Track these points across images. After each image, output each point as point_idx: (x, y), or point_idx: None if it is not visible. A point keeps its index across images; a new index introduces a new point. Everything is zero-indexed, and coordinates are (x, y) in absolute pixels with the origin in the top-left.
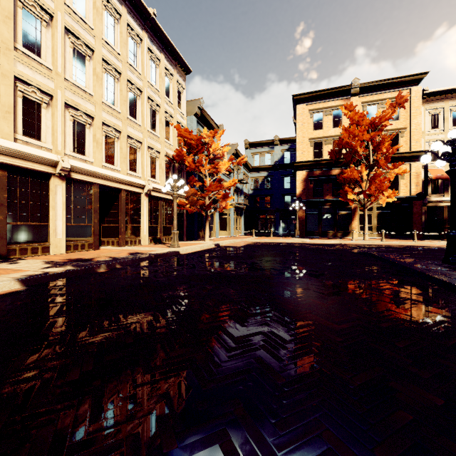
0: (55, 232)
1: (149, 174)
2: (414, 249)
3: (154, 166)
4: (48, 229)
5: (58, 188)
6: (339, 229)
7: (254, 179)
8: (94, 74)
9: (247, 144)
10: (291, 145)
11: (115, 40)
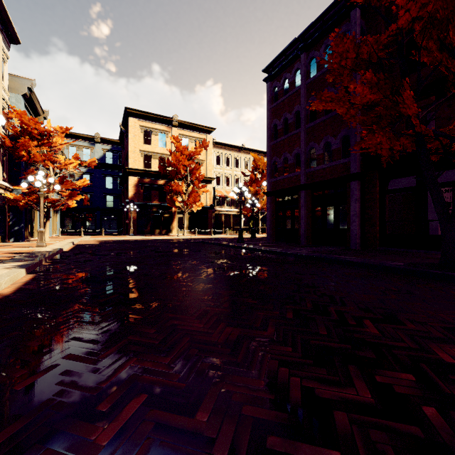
0: None
1: None
2: (218, 239)
3: None
4: None
5: None
6: (164, 228)
7: (69, 173)
8: None
9: None
10: (113, 147)
11: None
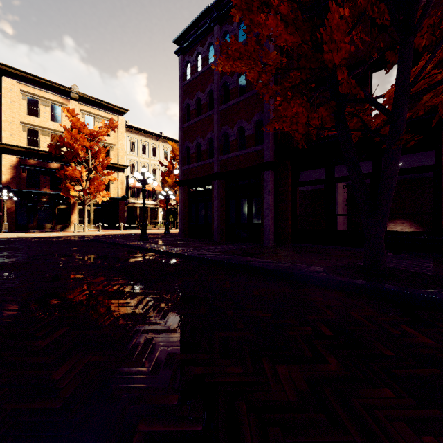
0: None
1: None
2: (123, 236)
3: None
4: None
5: None
6: (58, 223)
7: None
8: None
9: None
10: None
11: None
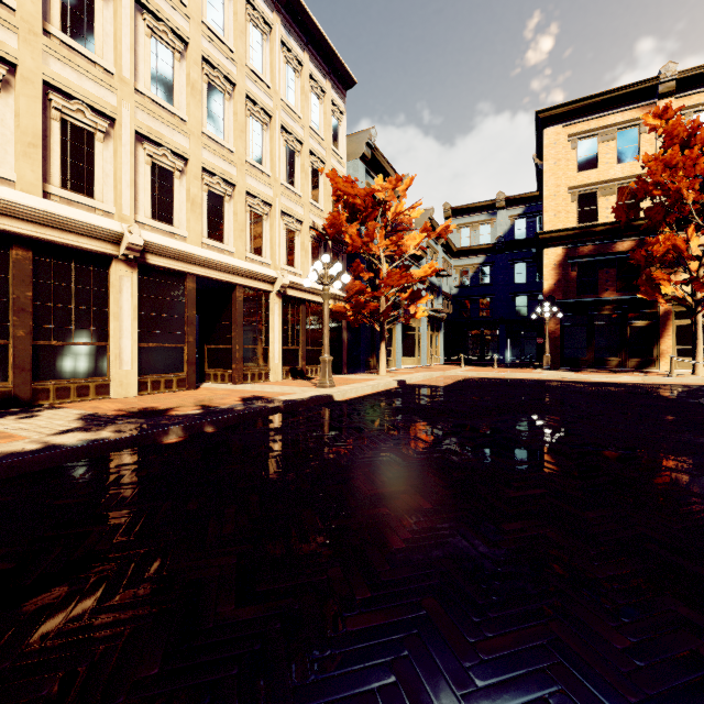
0: (119, 359)
1: (283, 260)
2: None
3: (293, 246)
4: (108, 354)
5: (124, 282)
6: (631, 355)
7: (461, 269)
8: (188, 84)
9: (448, 210)
10: (527, 207)
11: (226, 28)
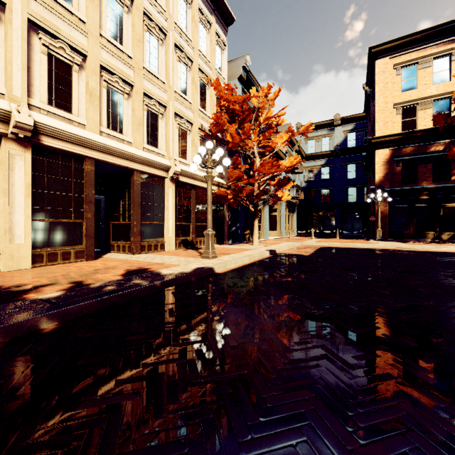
0: (10, 233)
1: (176, 153)
2: None
3: (185, 142)
4: None
5: (16, 160)
6: (444, 229)
7: (308, 169)
8: None
9: (299, 128)
10: (356, 124)
11: None
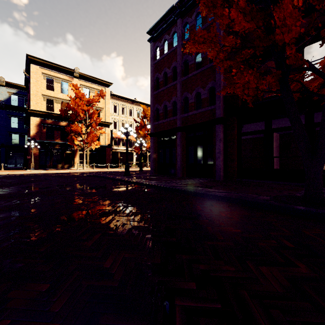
0: None
1: None
2: (110, 172)
3: None
4: None
5: None
6: (66, 163)
7: None
8: None
9: None
10: (19, 91)
11: None
